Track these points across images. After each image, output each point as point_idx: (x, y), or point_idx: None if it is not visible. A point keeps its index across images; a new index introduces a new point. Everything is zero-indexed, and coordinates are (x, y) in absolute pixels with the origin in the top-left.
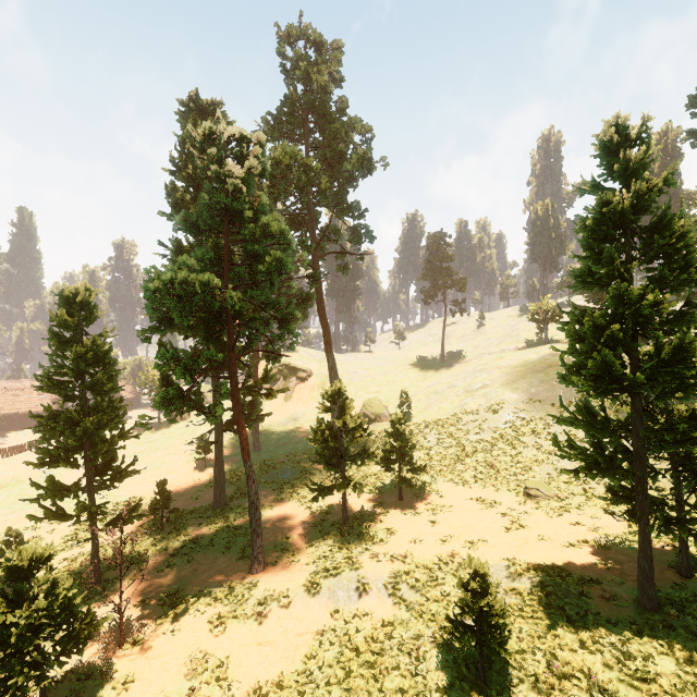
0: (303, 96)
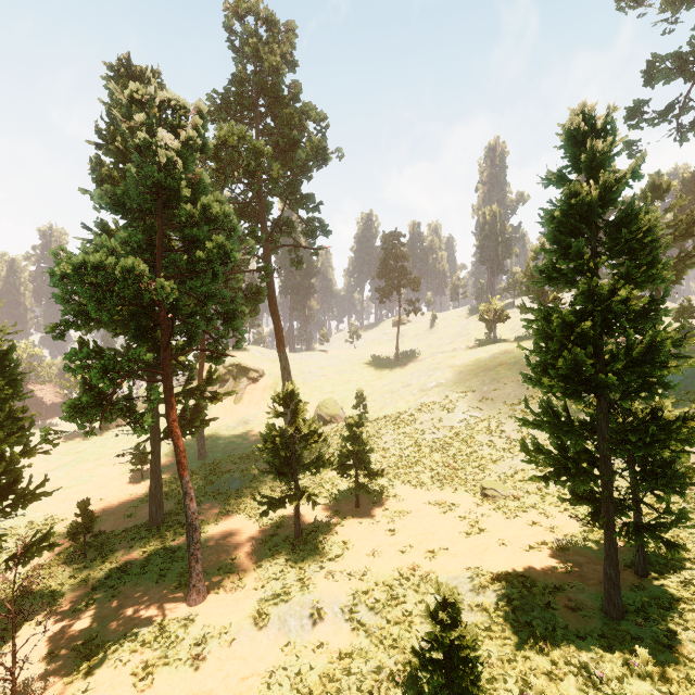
0: (253, 75)
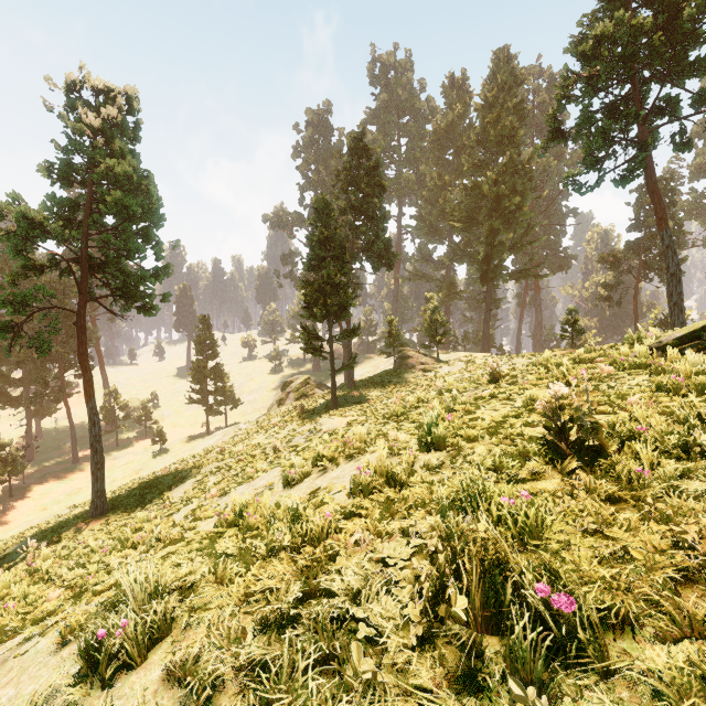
0: None
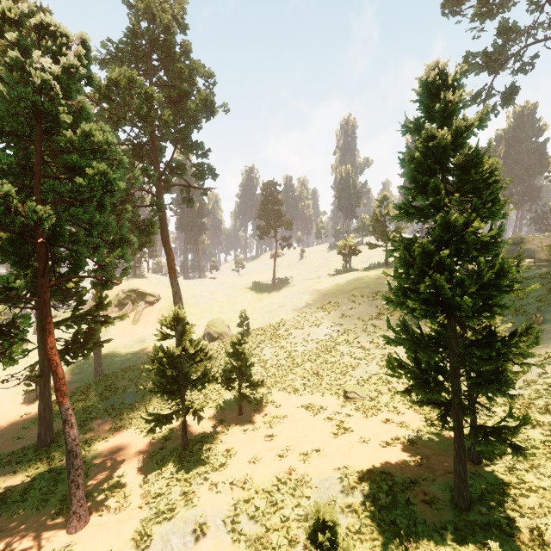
0: (146, 30)
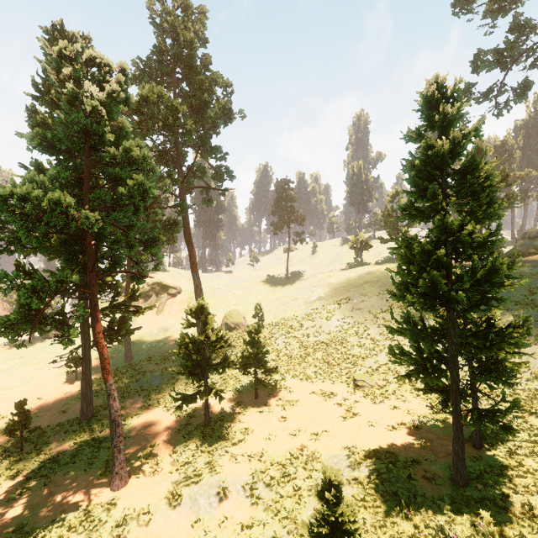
0: (171, 47)
